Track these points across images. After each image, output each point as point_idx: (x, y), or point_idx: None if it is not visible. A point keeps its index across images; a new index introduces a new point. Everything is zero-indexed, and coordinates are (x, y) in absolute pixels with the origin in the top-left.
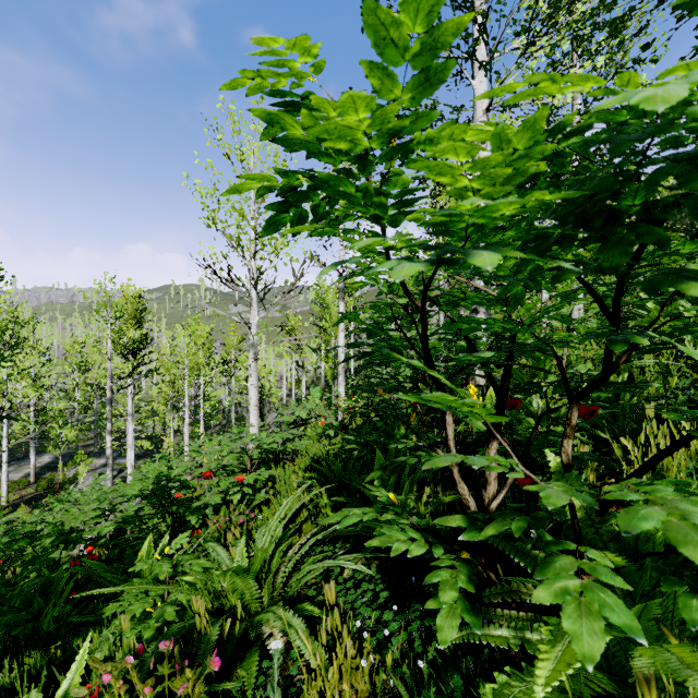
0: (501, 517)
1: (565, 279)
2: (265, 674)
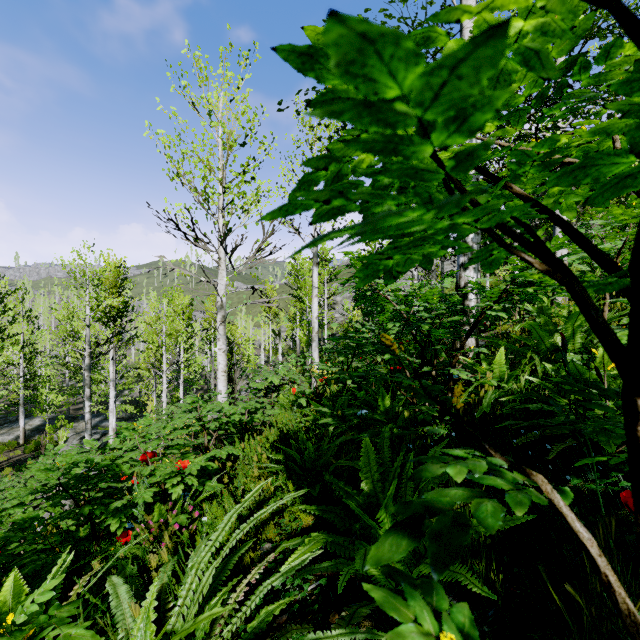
0: None
1: None
2: None
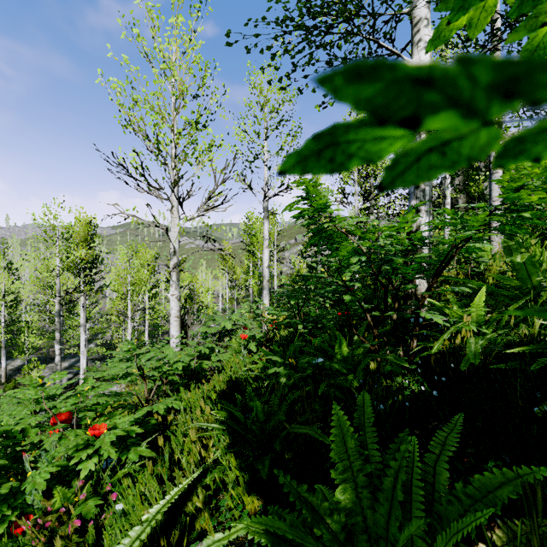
0: None
1: None
2: None
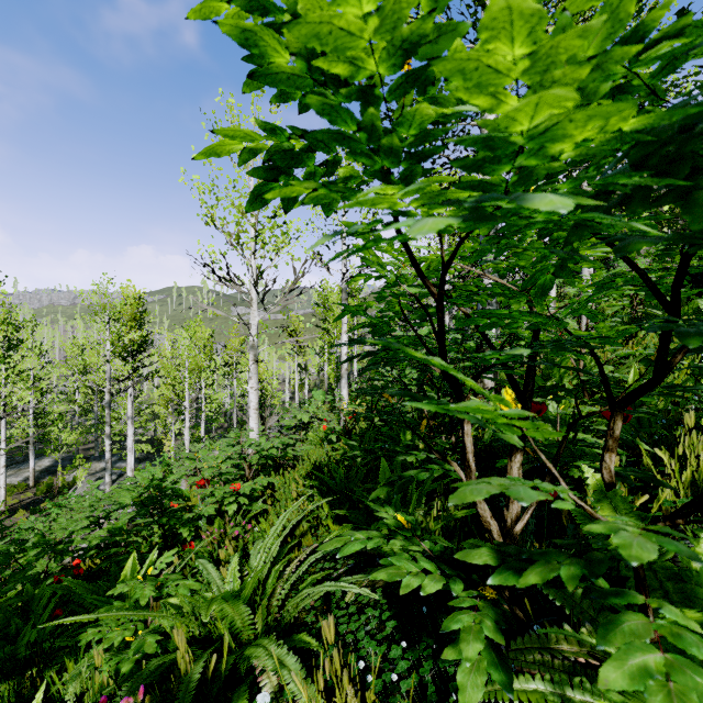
0: (544, 559)
1: (635, 249)
2: None
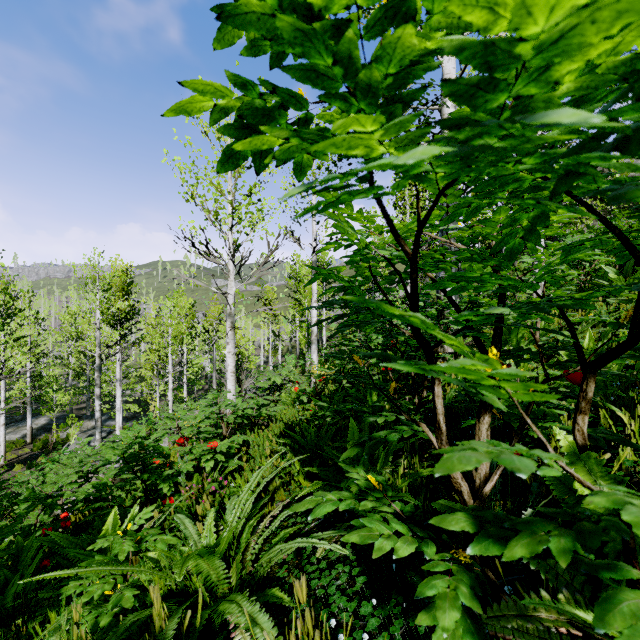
0: (530, 529)
1: (634, 196)
2: None
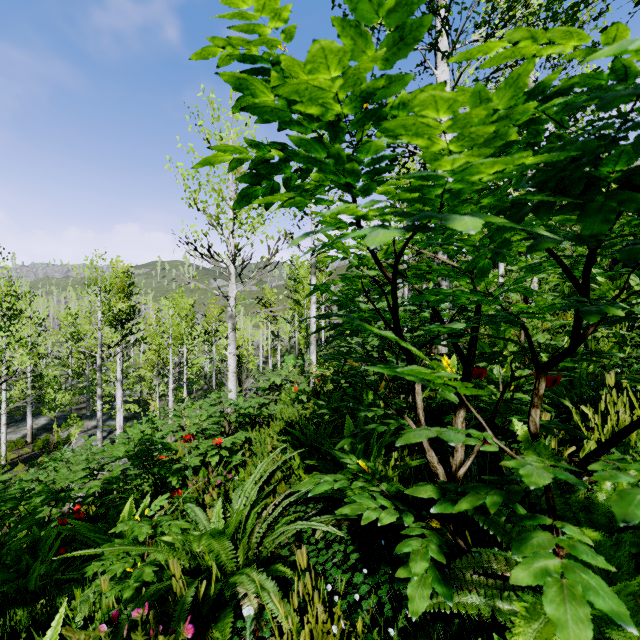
0: (474, 491)
1: (542, 248)
2: (239, 634)
